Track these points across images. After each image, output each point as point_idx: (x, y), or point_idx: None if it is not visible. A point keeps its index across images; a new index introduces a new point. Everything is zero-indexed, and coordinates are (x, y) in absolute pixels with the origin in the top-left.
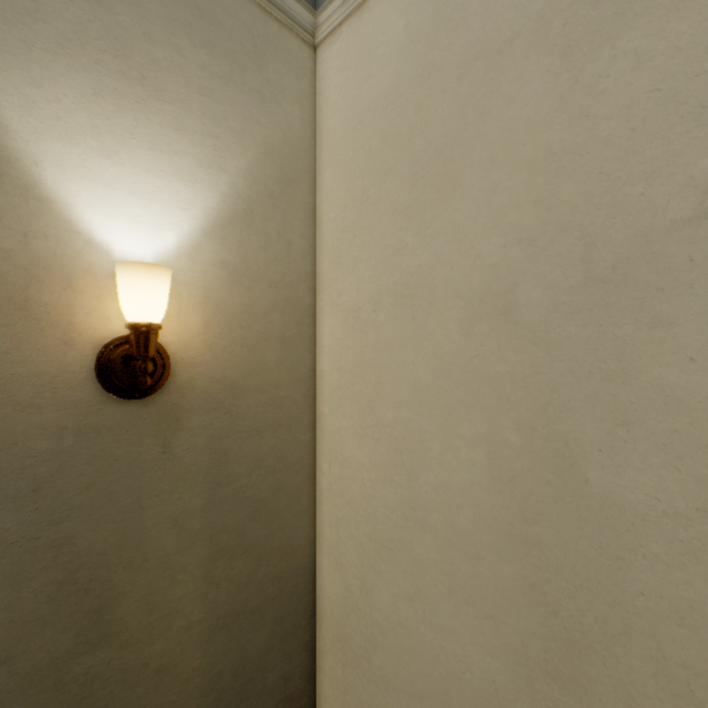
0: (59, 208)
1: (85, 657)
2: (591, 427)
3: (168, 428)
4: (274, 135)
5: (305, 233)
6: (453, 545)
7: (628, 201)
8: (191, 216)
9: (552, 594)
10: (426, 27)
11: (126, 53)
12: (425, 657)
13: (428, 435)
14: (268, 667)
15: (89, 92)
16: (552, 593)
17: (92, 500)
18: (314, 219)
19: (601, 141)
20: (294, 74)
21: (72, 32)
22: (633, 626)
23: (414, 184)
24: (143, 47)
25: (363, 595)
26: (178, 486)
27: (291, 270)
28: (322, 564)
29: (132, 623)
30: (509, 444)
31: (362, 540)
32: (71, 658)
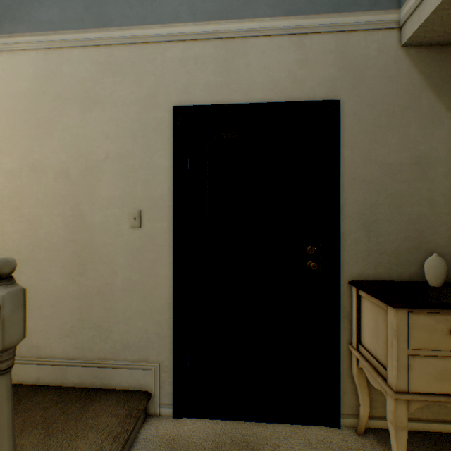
0: None
1: None
2: (88, 206)
3: None
4: None
5: None
6: (52, 250)
7: (95, 152)
8: None
9: (79, 252)
10: (42, 77)
11: None
12: (42, 292)
13: (43, 216)
14: None
15: None
16: (79, 252)
17: None
18: None
19: (90, 135)
20: None
21: None
22: (96, 252)
23: (38, 129)
24: None
25: None
26: None
27: None
28: None
29: None
30: (68, 214)
31: None
32: None
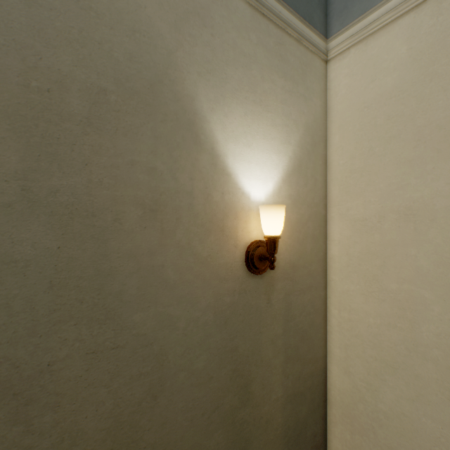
0: (232, 177)
1: (241, 410)
2: None
3: (269, 289)
4: (309, 118)
5: (322, 173)
6: None
7: None
8: (277, 172)
9: None
10: (427, 50)
11: (255, 90)
12: (426, 437)
13: (429, 301)
14: (307, 427)
15: (242, 114)
16: None
17: (243, 328)
18: (326, 164)
19: None
20: (317, 80)
21: (237, 85)
22: None
23: (415, 146)
24: (260, 84)
25: (369, 393)
26: (273, 321)
27: (316, 195)
28: (332, 370)
29: (256, 394)
30: None
31: (368, 359)
32: (236, 409)
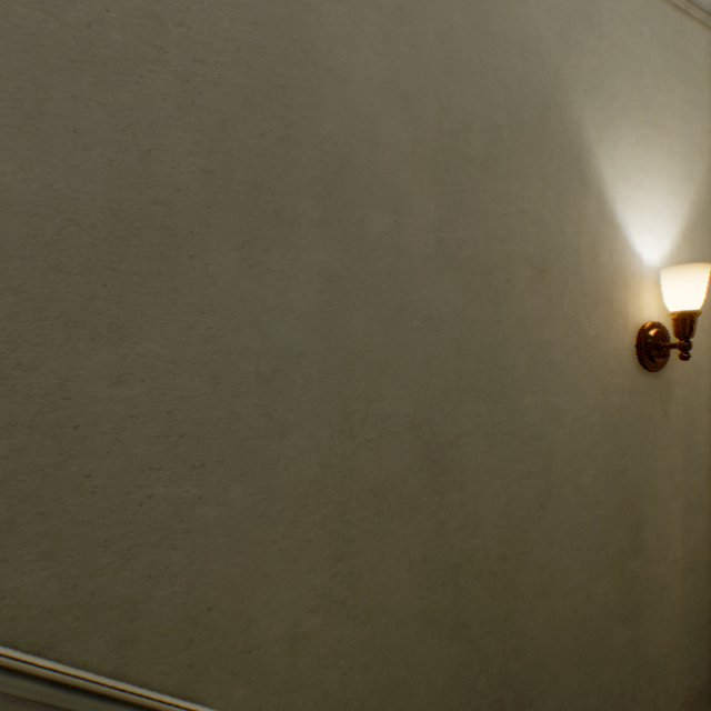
0: (620, 231)
1: (630, 559)
2: None
3: (664, 397)
4: None
5: None
6: None
7: None
8: (675, 224)
9: None
10: None
11: (646, 106)
12: None
13: None
14: None
15: (631, 143)
16: None
17: (633, 444)
18: None
19: None
20: None
21: (625, 102)
22: None
23: None
24: (653, 97)
25: None
26: (669, 444)
27: None
28: None
29: (648, 544)
30: None
31: None
32: (625, 557)
